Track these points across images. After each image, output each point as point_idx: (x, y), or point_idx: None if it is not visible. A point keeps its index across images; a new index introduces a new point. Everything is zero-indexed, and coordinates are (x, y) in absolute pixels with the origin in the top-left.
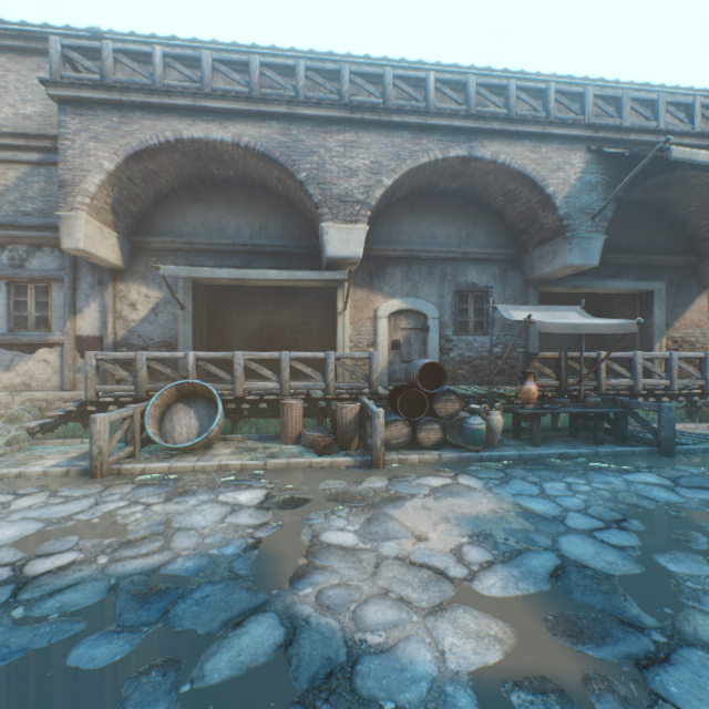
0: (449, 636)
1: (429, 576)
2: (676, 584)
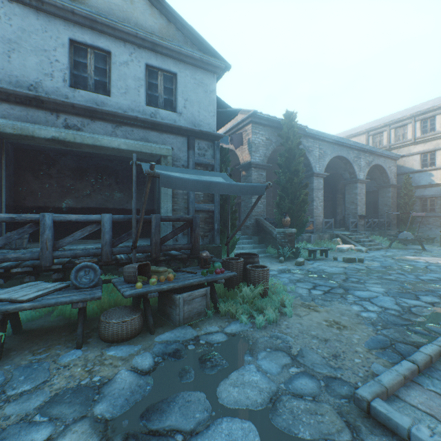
0: (412, 257)
1: (428, 259)
2: (399, 262)
